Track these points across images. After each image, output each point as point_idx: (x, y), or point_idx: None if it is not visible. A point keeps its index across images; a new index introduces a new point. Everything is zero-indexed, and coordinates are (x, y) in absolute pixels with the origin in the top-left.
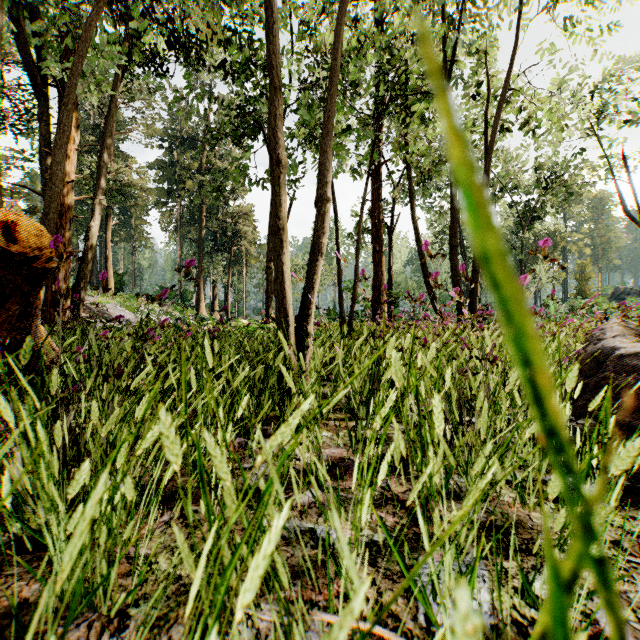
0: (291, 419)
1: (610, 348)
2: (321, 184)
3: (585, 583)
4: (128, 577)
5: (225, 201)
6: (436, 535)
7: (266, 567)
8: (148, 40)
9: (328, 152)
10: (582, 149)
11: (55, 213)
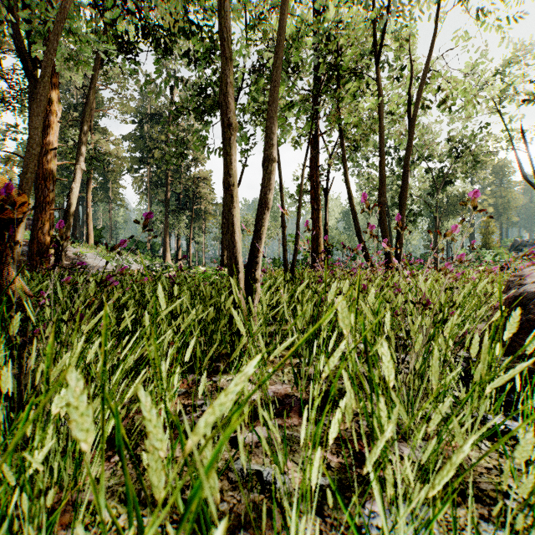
0: (231, 385)
1: (532, 293)
2: (268, 146)
3: None
4: (71, 528)
5: (187, 167)
6: (402, 518)
7: None
8: (119, 26)
9: (274, 118)
10: (487, 124)
11: (32, 173)
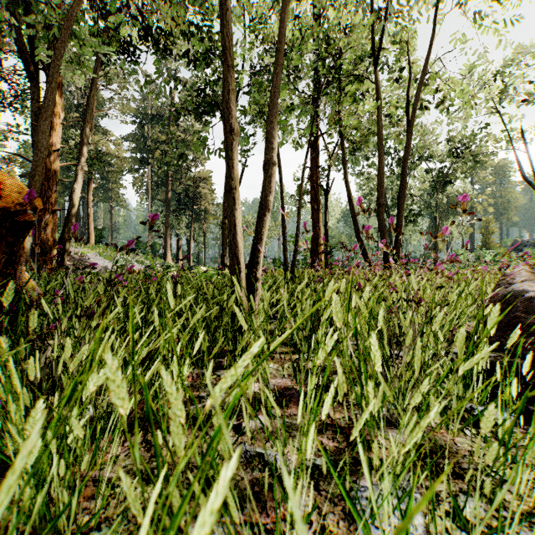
0: (240, 361)
1: (520, 291)
2: (268, 150)
3: (516, 512)
4: (93, 500)
5: (188, 168)
6: (380, 472)
7: (211, 524)
8: (121, 30)
9: (274, 122)
10: (487, 124)
11: (40, 175)
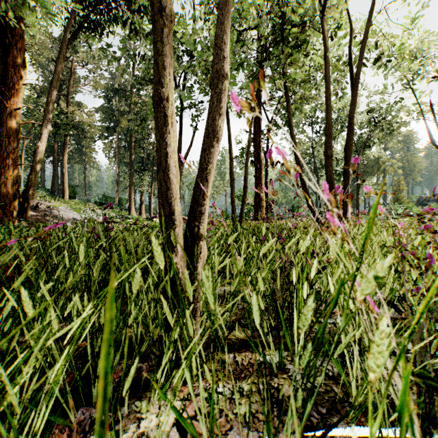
0: None
1: None
2: (216, 57)
3: None
4: None
5: (149, 135)
6: None
7: None
8: None
9: (224, 23)
10: (401, 98)
11: None
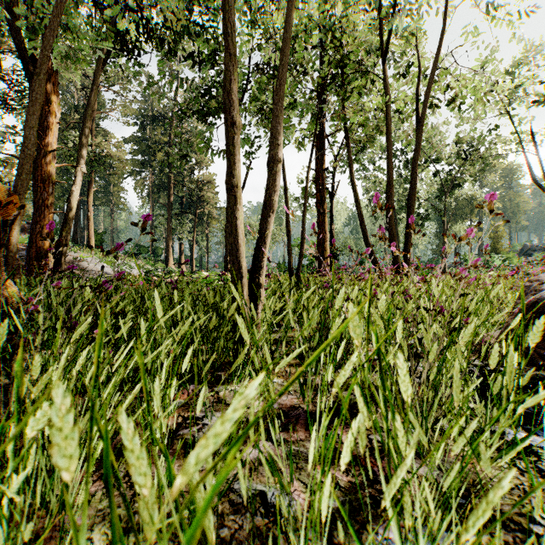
0: (228, 410)
1: None
2: (272, 146)
3: None
4: None
5: (190, 170)
6: None
7: None
8: (119, 24)
9: (279, 116)
10: (496, 126)
11: (28, 174)
